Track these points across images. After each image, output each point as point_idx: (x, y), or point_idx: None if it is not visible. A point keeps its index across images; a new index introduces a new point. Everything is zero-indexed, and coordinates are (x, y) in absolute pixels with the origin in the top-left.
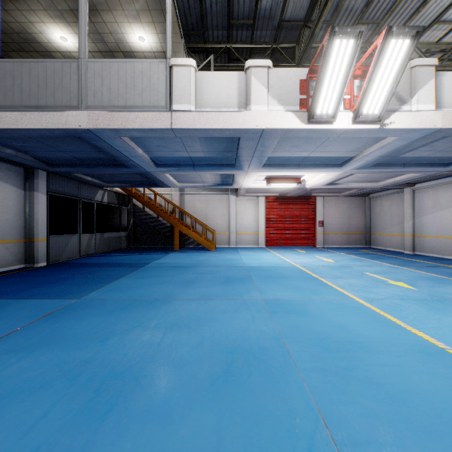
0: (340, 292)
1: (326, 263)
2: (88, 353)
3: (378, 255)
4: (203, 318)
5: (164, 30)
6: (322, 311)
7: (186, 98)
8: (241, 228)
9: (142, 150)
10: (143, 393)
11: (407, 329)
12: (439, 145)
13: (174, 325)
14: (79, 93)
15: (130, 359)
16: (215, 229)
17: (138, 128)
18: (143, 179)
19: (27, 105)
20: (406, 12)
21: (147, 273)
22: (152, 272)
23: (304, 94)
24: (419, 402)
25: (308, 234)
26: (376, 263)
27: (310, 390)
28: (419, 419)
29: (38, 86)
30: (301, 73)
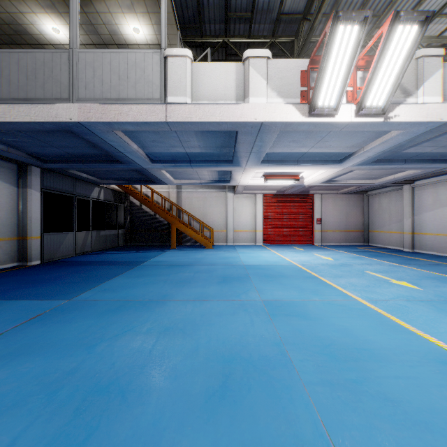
0: (341, 293)
1: (325, 261)
2: (72, 362)
3: (377, 253)
4: (198, 322)
5: (159, 21)
6: (325, 314)
7: (181, 90)
8: (239, 226)
9: (137, 145)
10: (129, 412)
11: (418, 334)
12: (443, 140)
13: (168, 330)
14: (70, 85)
15: (117, 369)
16: (212, 227)
17: (132, 122)
18: (140, 175)
19: (15, 97)
20: (407, 4)
21: (142, 272)
22: (147, 271)
23: (304, 86)
24: (442, 424)
25: (306, 232)
26: (376, 261)
27: (318, 409)
28: (445, 446)
29: (27, 77)
30: (301, 64)
